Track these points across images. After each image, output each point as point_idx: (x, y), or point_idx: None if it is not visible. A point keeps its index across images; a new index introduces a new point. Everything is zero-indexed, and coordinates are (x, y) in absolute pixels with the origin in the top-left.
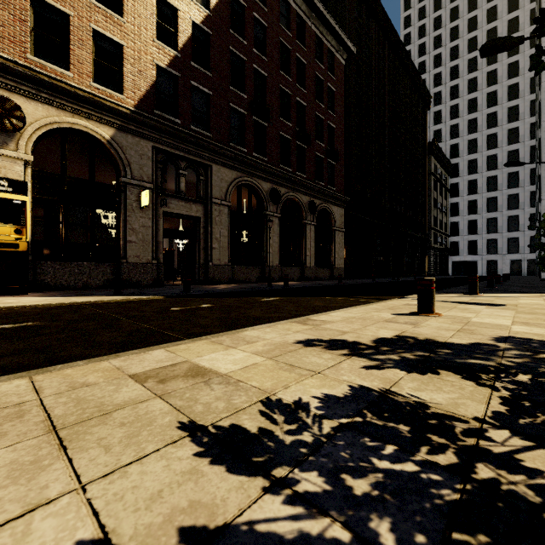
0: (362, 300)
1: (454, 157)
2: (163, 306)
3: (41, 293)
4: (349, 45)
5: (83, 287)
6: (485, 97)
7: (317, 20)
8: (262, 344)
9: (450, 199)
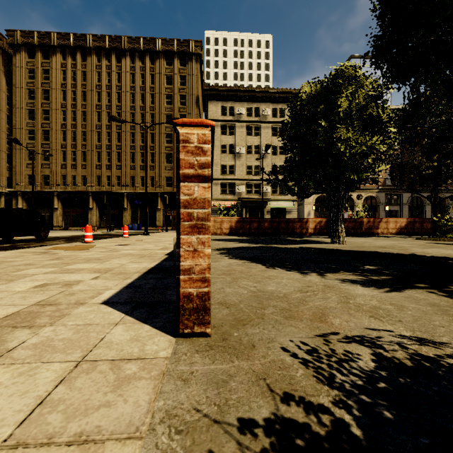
0: None
1: None
2: None
3: None
4: None
5: None
6: None
7: None
8: None
9: None
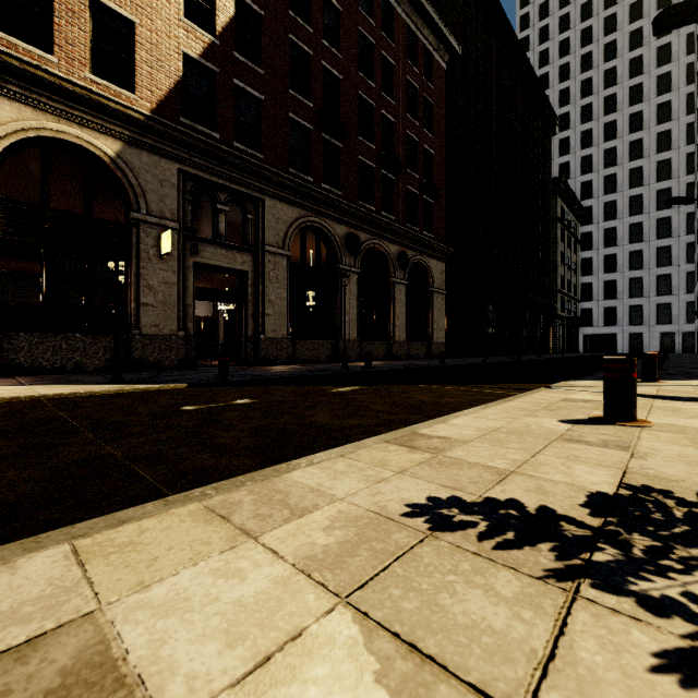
0: (487, 390)
1: (586, 198)
2: (171, 403)
3: (5, 379)
4: (452, 42)
5: (74, 370)
6: (627, 119)
7: (409, 6)
8: (326, 520)
9: (580, 253)
